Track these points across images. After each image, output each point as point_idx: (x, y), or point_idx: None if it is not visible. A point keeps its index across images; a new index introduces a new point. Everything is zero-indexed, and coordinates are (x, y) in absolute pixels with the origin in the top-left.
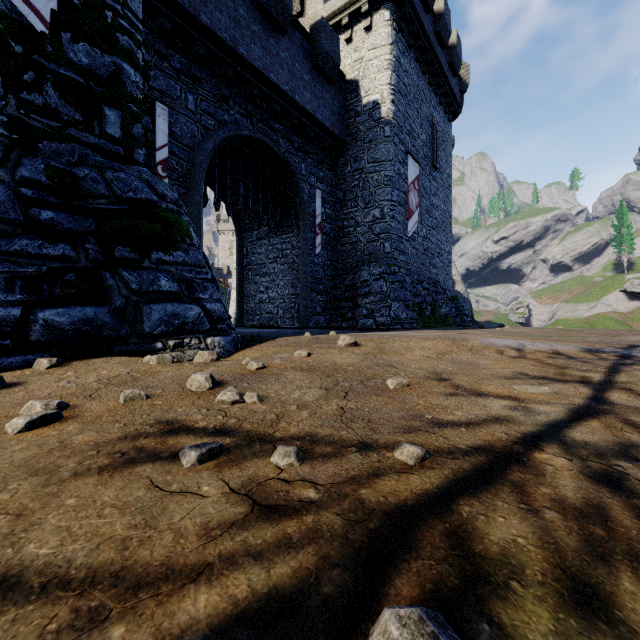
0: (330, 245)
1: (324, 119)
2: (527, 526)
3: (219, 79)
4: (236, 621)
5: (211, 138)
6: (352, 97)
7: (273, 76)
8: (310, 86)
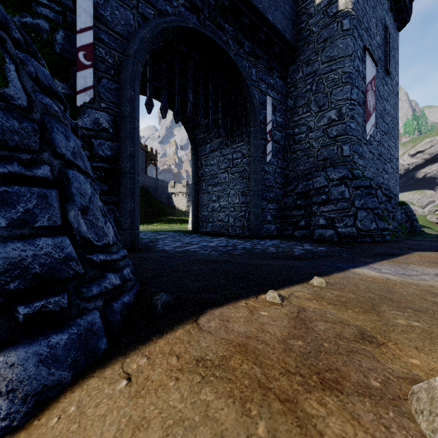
0: (280, 153)
1: (275, 21)
2: None
3: None
4: None
5: (148, 26)
6: (304, 1)
7: None
8: None
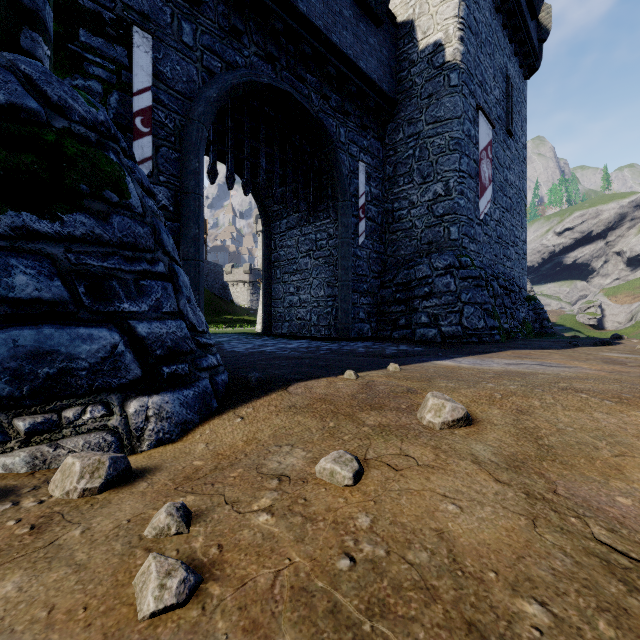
0: (376, 233)
1: (369, 70)
2: None
3: (228, 6)
4: None
5: (215, 83)
6: (405, 43)
7: (302, 5)
8: (351, 25)
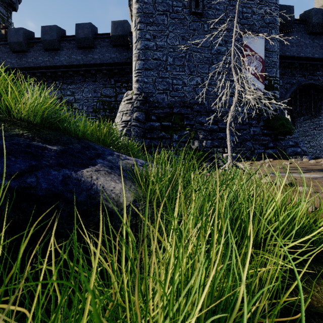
0: None
1: None
2: None
3: (291, 69)
4: None
5: (288, 92)
6: None
7: (316, 55)
8: None
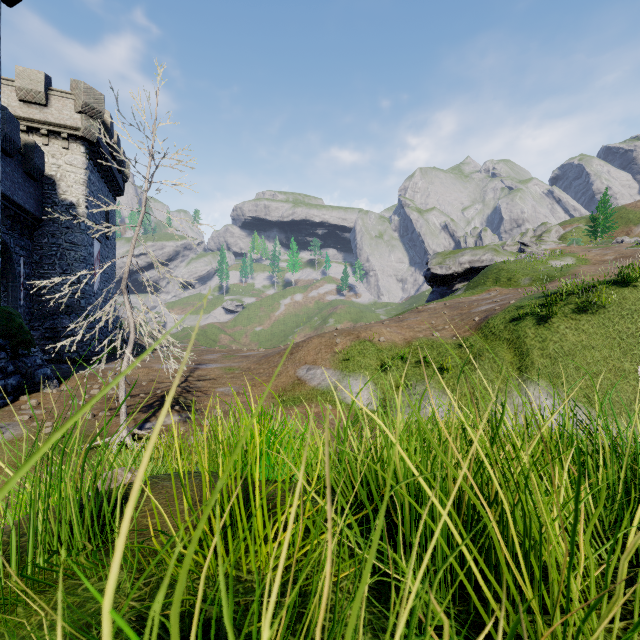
0: (28, 296)
1: (30, 207)
2: (176, 393)
3: None
4: (155, 401)
5: None
6: (50, 189)
7: (2, 187)
8: (22, 186)
